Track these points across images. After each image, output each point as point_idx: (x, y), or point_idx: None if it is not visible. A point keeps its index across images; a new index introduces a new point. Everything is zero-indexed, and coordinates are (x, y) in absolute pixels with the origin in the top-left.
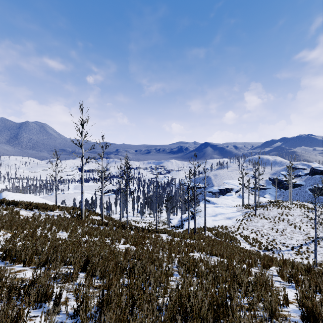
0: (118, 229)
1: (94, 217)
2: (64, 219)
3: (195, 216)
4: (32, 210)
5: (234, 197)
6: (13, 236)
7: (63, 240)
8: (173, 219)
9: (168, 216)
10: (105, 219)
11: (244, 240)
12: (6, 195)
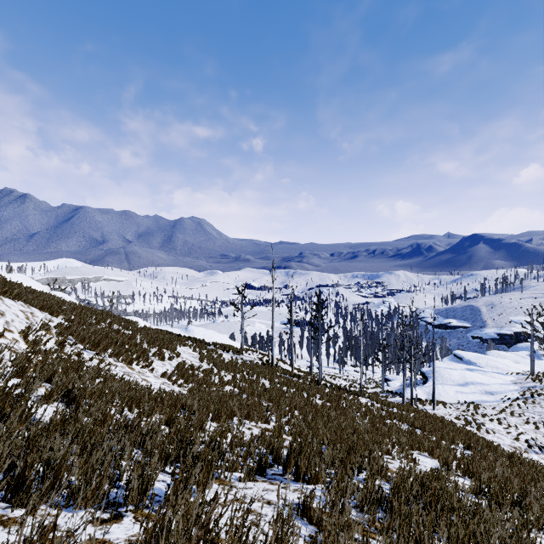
0: (312, 384)
1: (282, 365)
2: (257, 365)
3: (412, 382)
4: (228, 352)
5: (521, 355)
6: (235, 378)
7: (267, 387)
8: (394, 380)
9: (382, 375)
10: (294, 370)
11: (503, 431)
12: (192, 329)
